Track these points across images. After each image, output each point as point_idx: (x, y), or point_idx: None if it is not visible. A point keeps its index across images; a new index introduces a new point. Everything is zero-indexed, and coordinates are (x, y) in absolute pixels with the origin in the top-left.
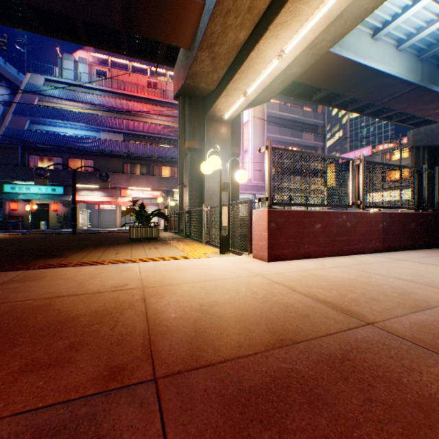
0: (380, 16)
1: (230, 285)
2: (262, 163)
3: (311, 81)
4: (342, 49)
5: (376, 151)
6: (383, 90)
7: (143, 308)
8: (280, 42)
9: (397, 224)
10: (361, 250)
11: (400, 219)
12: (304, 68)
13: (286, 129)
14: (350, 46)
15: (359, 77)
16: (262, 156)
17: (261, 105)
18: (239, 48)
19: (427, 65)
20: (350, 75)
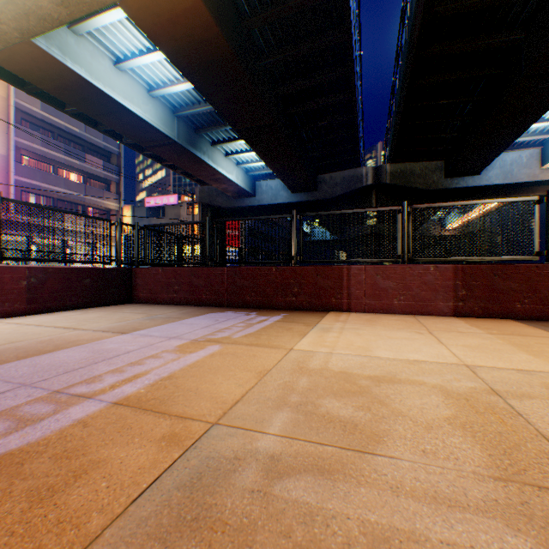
0: (117, 44)
1: None
2: (7, 183)
3: (33, 78)
4: (68, 56)
5: (183, 202)
6: (143, 133)
7: None
8: None
9: (61, 281)
10: None
11: (66, 275)
12: None
13: (58, 141)
14: (81, 59)
15: (106, 105)
16: (7, 170)
17: (5, 88)
18: None
19: (186, 125)
20: (92, 96)
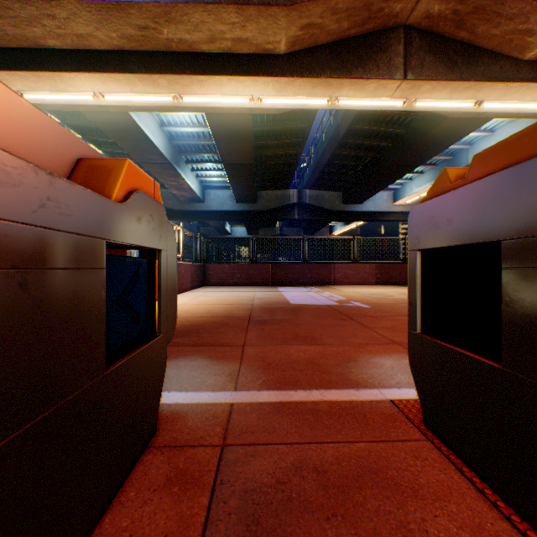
0: None
1: (187, 308)
2: None
3: (91, 114)
4: None
5: None
6: (148, 154)
7: (192, 317)
8: (106, 88)
9: (196, 271)
10: (187, 289)
11: (197, 268)
12: (102, 110)
13: None
14: None
15: (136, 136)
16: None
17: None
18: (38, 46)
19: (175, 149)
20: (130, 131)
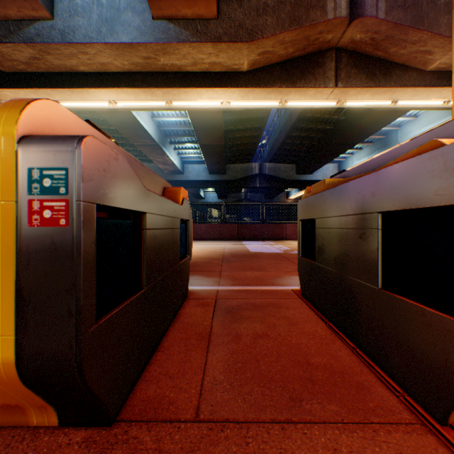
0: None
1: None
2: None
3: (102, 112)
4: None
5: None
6: (142, 139)
7: None
8: (118, 97)
9: None
10: None
11: None
12: (112, 110)
13: None
14: None
15: (134, 126)
16: None
17: None
18: (73, 71)
19: (162, 134)
20: (130, 122)
